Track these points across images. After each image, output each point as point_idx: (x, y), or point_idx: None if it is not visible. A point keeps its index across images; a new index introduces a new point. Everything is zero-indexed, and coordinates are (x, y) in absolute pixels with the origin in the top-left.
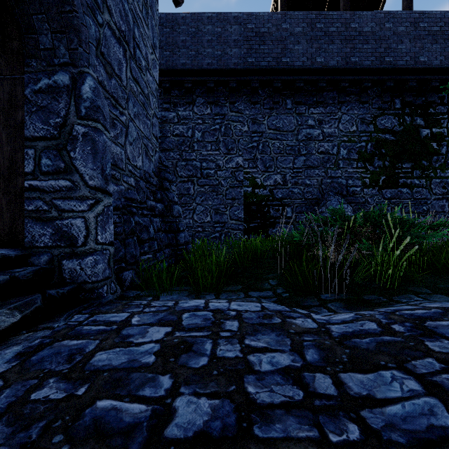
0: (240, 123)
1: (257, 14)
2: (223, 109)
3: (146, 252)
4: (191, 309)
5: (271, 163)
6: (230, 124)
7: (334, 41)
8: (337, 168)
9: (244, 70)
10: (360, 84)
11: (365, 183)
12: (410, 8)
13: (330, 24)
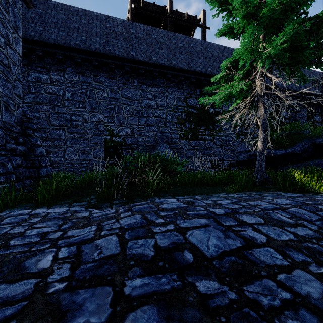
0: (101, 91)
1: (113, 18)
2: (88, 79)
3: (2, 182)
4: (16, 215)
5: (123, 120)
6: (94, 90)
7: (162, 48)
8: (165, 127)
9: (103, 54)
10: (178, 77)
11: (181, 137)
12: (205, 38)
13: (160, 37)
